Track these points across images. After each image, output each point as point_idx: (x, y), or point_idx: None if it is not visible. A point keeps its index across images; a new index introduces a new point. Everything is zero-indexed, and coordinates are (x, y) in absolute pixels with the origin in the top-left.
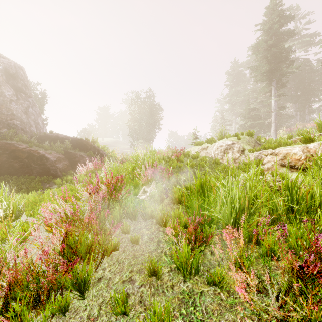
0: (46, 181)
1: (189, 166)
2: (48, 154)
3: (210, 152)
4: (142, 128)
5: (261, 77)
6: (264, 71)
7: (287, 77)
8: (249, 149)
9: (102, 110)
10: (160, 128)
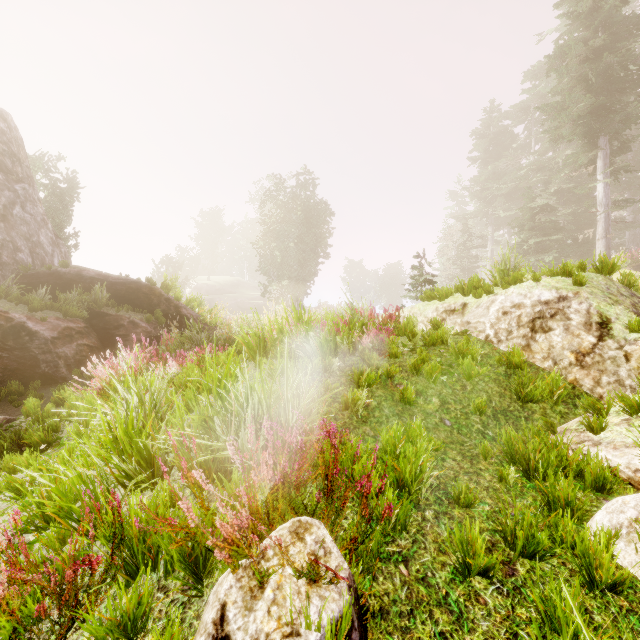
0: (14, 400)
1: (422, 375)
2: (34, 322)
3: (480, 324)
4: (287, 254)
5: (572, 128)
6: (580, 113)
7: (635, 128)
8: (624, 317)
9: (208, 218)
10: (328, 253)
